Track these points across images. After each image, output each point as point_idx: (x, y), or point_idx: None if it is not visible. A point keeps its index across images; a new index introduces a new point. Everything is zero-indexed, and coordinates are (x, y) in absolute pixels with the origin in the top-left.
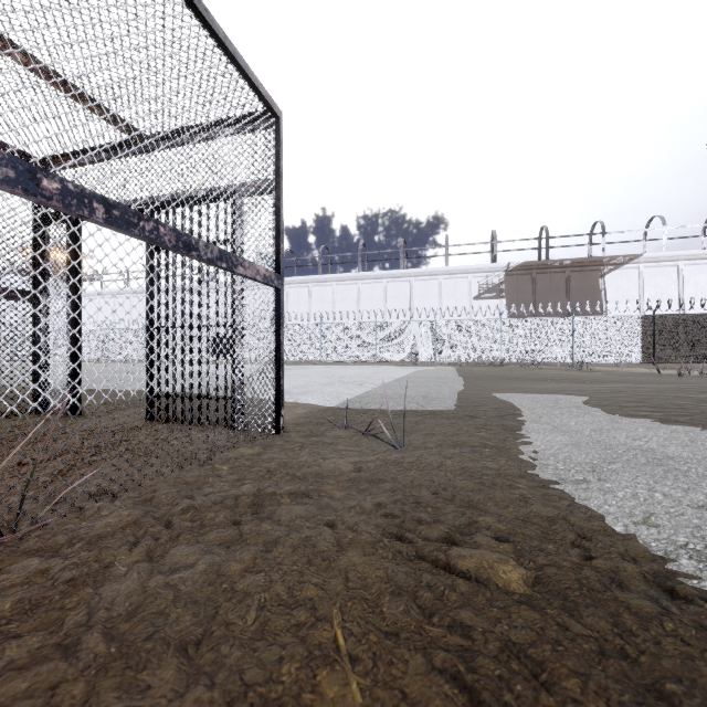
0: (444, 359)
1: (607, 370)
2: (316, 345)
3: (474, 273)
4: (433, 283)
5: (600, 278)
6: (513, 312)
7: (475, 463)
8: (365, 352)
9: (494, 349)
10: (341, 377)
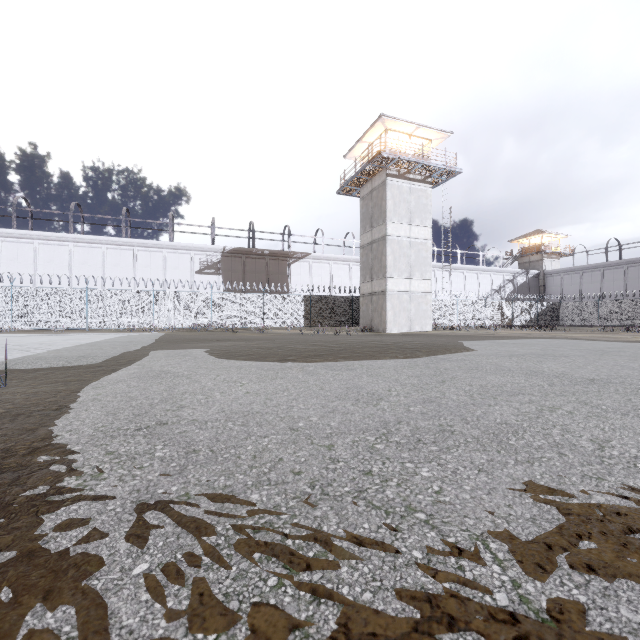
0: (162, 326)
1: (280, 332)
2: (3, 311)
3: (196, 251)
4: (157, 255)
5: (288, 267)
6: (228, 286)
7: (53, 388)
8: (73, 320)
9: (206, 317)
10: (17, 345)
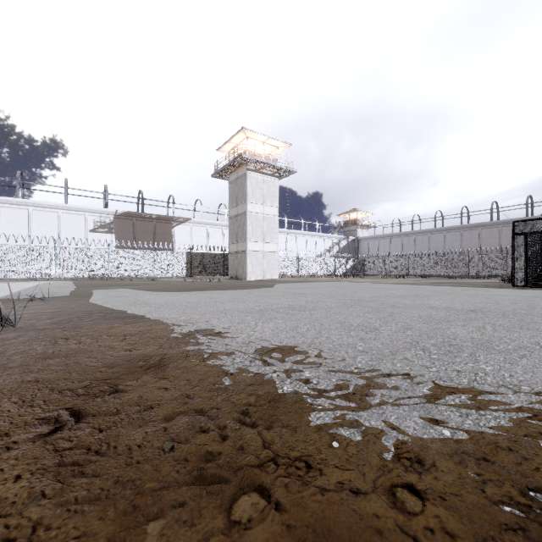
0: (64, 276)
1: (167, 280)
2: None
3: (90, 212)
4: (53, 214)
5: (172, 228)
6: (120, 243)
7: (73, 302)
8: None
9: (104, 269)
10: None
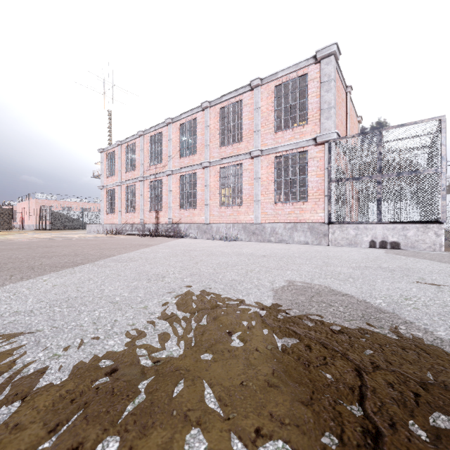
0: None
1: None
2: None
3: None
4: None
5: None
6: None
7: None
8: None
9: (447, 223)
10: None
